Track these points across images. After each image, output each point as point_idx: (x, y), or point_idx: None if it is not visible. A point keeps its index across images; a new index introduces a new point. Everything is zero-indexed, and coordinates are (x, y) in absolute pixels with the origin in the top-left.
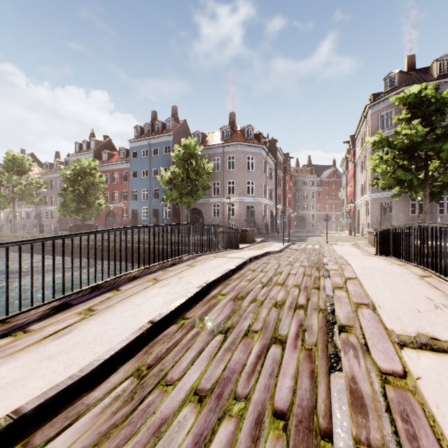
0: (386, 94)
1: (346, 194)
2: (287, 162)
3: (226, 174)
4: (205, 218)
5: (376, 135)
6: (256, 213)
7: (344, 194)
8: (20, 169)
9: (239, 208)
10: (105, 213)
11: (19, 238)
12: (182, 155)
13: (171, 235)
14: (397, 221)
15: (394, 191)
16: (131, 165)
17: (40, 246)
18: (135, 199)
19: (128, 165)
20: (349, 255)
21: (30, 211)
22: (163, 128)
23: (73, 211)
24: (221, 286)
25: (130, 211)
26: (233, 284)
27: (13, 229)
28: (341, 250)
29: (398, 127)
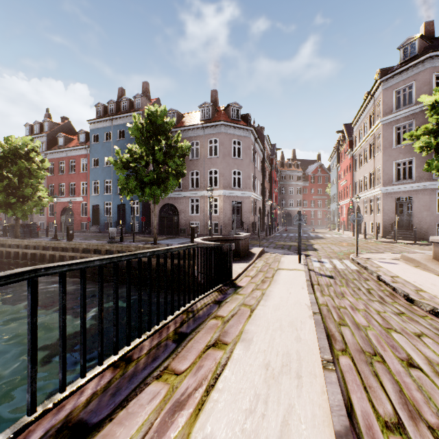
0: (404, 64)
1: (337, 190)
2: (274, 153)
3: (207, 162)
4: (181, 215)
5: (390, 115)
6: (243, 209)
7: (335, 190)
8: None
9: (223, 203)
10: (60, 209)
11: None
12: (144, 127)
13: None
14: (420, 221)
15: (416, 183)
16: (92, 151)
17: None
18: (96, 193)
19: (88, 151)
20: None
21: None
22: (131, 107)
23: (0, 206)
24: None
25: (90, 207)
26: None
27: None
28: (426, 284)
29: None
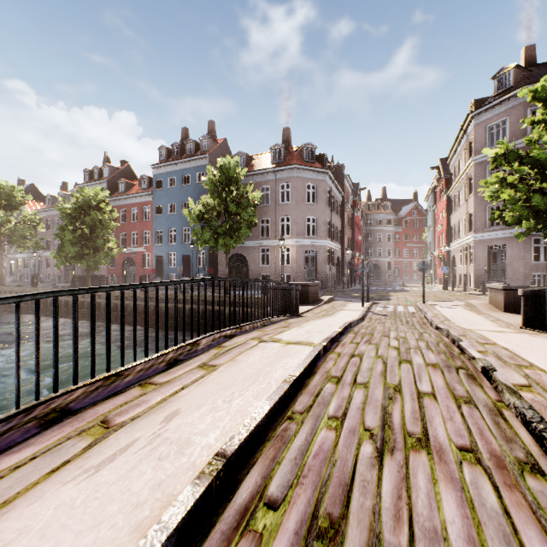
0: (497, 98)
1: (433, 236)
2: (357, 194)
3: (278, 208)
4: (250, 266)
5: (482, 154)
6: (318, 260)
7: (431, 236)
8: (10, 202)
9: (296, 253)
10: (121, 261)
11: (6, 293)
12: (217, 179)
13: (176, 301)
14: (514, 271)
15: (509, 230)
16: (155, 198)
17: (32, 303)
18: (160, 242)
19: (151, 198)
20: (492, 333)
21: (28, 257)
22: (196, 149)
23: (74, 257)
24: (268, 451)
25: (153, 258)
26: (298, 440)
27: (0, 281)
28: (458, 318)
29: (533, 133)
